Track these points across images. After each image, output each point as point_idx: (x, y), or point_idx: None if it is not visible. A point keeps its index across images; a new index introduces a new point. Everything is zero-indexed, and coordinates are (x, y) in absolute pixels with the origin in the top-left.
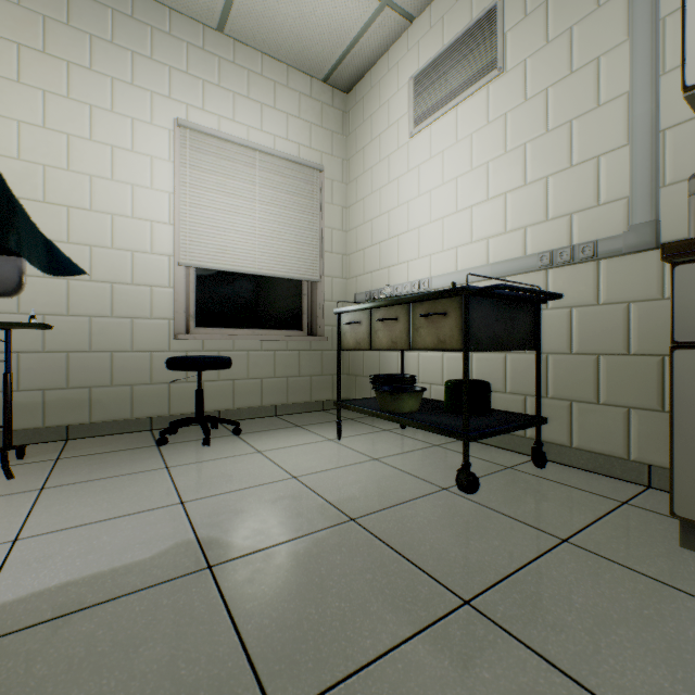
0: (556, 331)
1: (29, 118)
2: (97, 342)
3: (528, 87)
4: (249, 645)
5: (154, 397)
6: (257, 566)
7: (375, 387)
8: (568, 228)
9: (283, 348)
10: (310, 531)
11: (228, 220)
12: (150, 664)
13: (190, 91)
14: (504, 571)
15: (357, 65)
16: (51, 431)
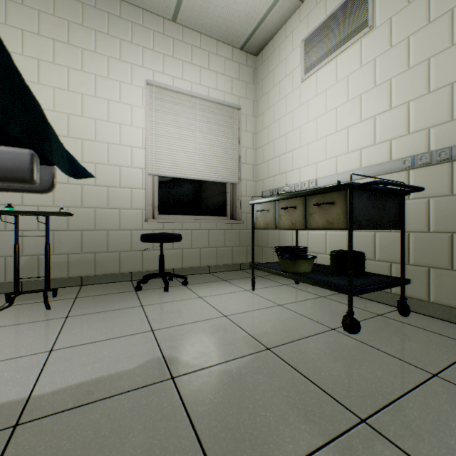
0: (416, 215)
1: (60, 85)
2: (99, 224)
3: (393, 37)
4: (203, 440)
5: (133, 260)
6: (204, 379)
7: (279, 255)
8: (426, 139)
9: (214, 228)
10: (239, 356)
11: (179, 144)
12: (135, 448)
13: (155, 62)
14: (389, 397)
15: (264, 36)
16: (72, 280)
